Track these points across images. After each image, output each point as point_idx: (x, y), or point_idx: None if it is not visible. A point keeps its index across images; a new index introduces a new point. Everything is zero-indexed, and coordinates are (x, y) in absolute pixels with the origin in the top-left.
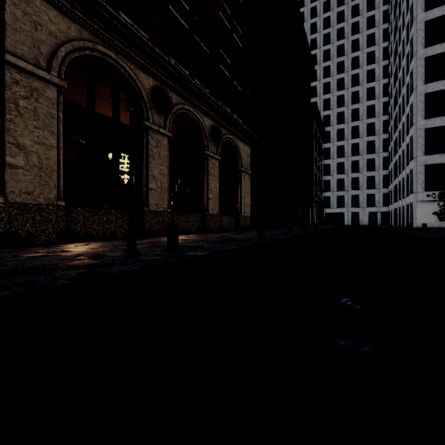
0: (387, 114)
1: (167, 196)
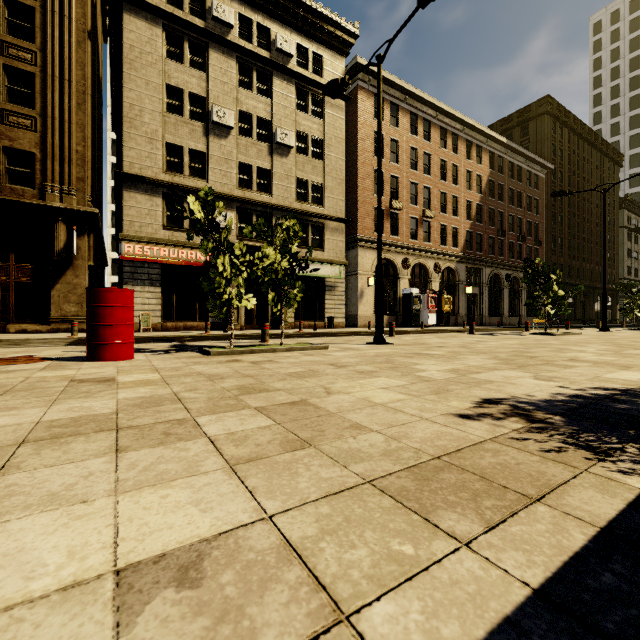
0: None
1: (508, 311)
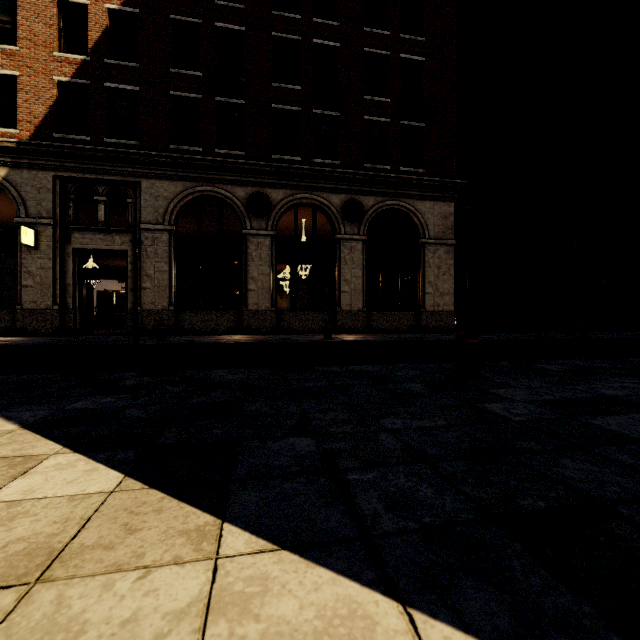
0: None
1: (273, 295)
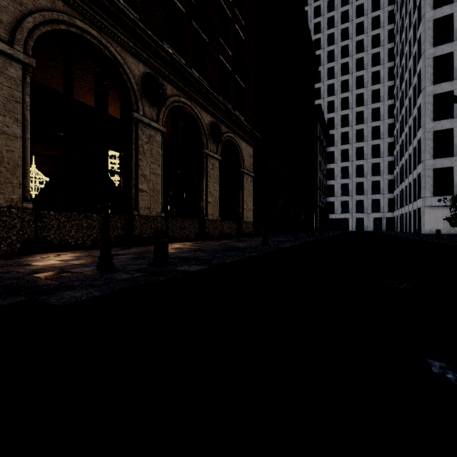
0: (392, 117)
1: (161, 199)
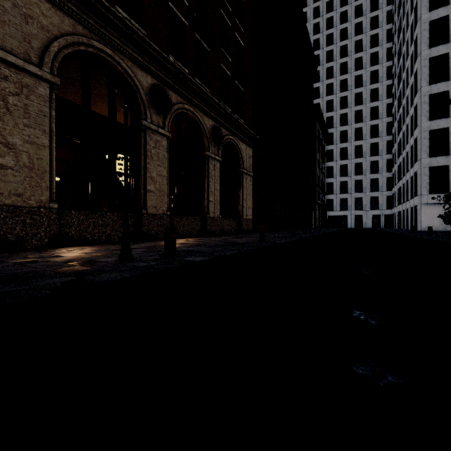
0: (391, 116)
1: (167, 198)
